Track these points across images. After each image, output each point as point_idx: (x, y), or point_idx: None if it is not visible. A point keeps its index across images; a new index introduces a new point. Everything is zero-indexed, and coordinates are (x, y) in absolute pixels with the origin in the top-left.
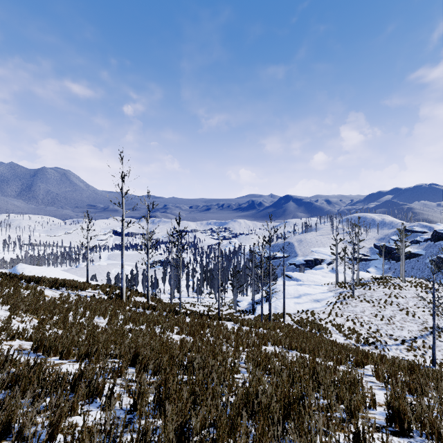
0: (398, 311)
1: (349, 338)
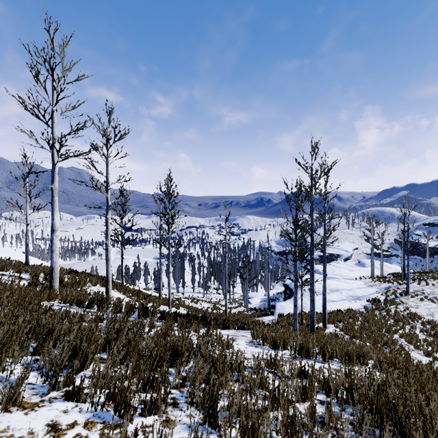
0: None
1: (437, 359)
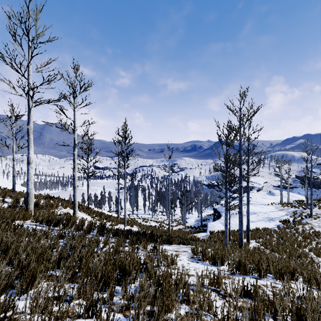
0: None
1: None
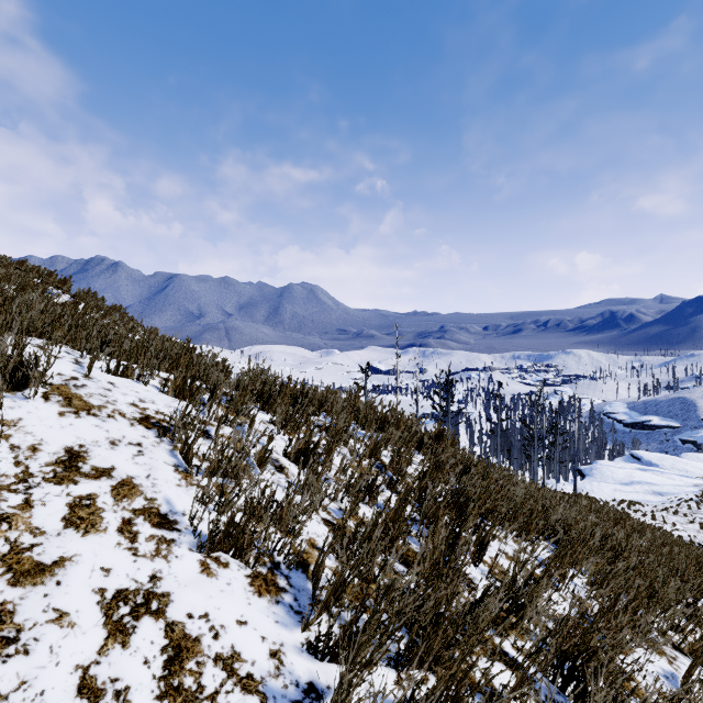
0: None
1: None
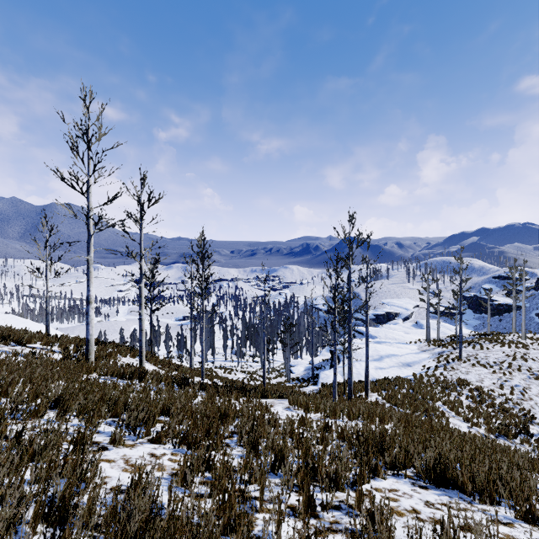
0: (532, 380)
1: (476, 424)
